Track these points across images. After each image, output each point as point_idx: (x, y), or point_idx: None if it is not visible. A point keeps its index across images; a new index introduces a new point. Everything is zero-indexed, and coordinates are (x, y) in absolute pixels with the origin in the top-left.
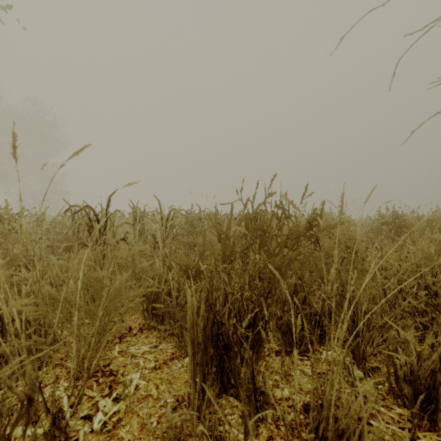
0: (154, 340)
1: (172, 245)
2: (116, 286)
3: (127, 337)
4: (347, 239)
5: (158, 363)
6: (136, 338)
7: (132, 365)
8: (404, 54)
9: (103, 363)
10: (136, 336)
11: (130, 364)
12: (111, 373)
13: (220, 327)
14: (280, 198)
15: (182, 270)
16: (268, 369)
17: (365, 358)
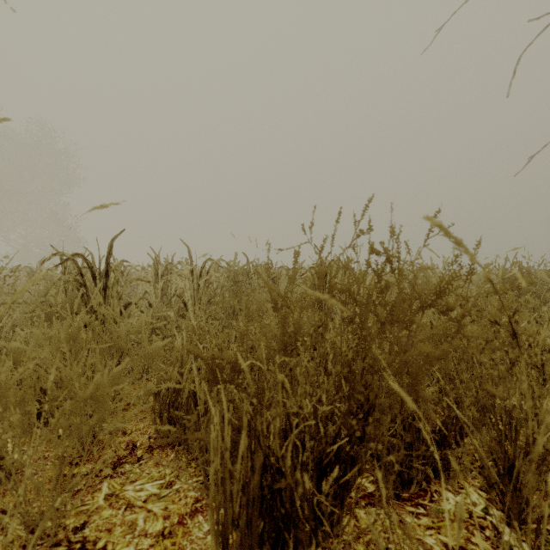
0: (169, 471)
1: (204, 313)
2: (63, 413)
3: (126, 464)
4: (497, 309)
5: (168, 523)
6: (139, 467)
7: (124, 527)
8: (528, 46)
9: (73, 522)
10: (141, 462)
11: (121, 524)
12: (84, 546)
13: (277, 479)
14: (391, 234)
15: (208, 367)
16: (360, 538)
17: (538, 525)
